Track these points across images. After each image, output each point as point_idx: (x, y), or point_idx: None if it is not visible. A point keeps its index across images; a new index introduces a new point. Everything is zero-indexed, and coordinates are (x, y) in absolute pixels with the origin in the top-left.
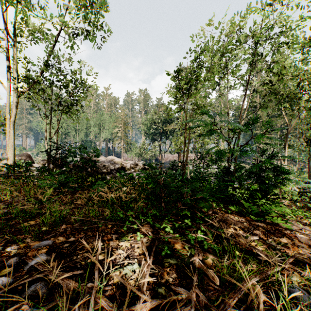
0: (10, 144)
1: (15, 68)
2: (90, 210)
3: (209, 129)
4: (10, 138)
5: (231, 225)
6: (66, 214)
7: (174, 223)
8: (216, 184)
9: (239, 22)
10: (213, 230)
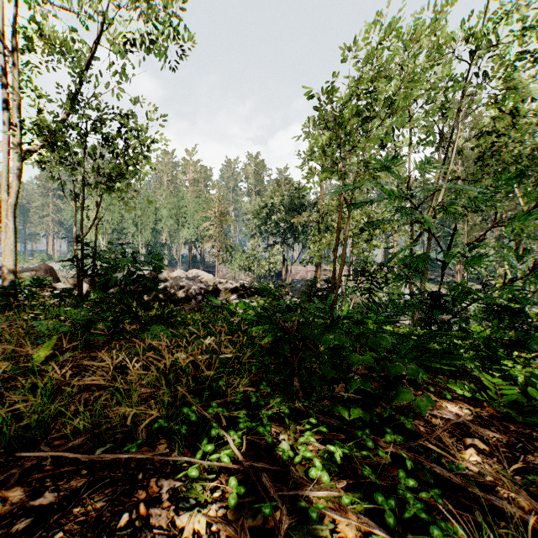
0: (9, 247)
1: (17, 106)
2: (130, 389)
3: (401, 207)
4: (8, 237)
5: (466, 439)
6: (56, 411)
7: (332, 450)
8: (422, 334)
9: (434, 18)
10: (438, 467)
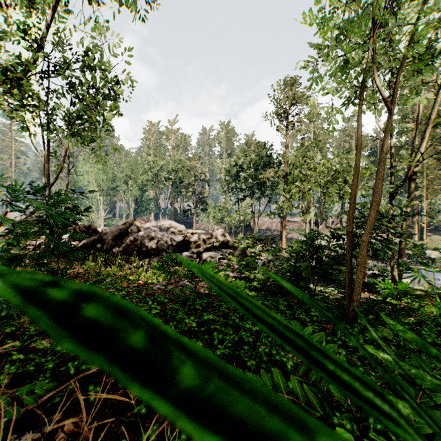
0: None
1: None
2: None
3: None
4: None
5: None
6: None
7: None
8: None
9: None
10: None
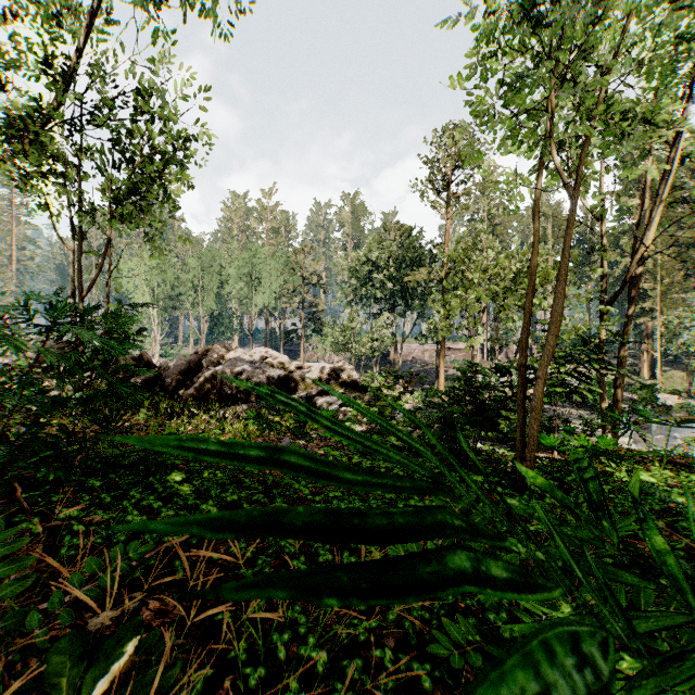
0: None
1: None
2: None
3: None
4: None
5: None
6: None
7: None
8: None
9: None
10: None
